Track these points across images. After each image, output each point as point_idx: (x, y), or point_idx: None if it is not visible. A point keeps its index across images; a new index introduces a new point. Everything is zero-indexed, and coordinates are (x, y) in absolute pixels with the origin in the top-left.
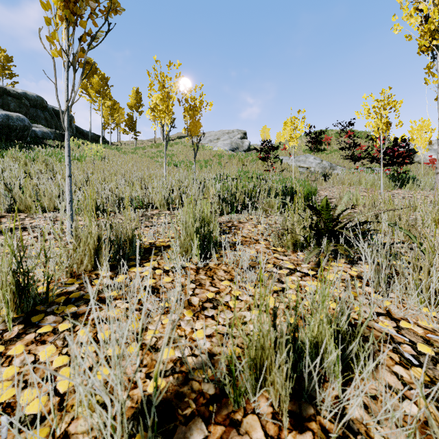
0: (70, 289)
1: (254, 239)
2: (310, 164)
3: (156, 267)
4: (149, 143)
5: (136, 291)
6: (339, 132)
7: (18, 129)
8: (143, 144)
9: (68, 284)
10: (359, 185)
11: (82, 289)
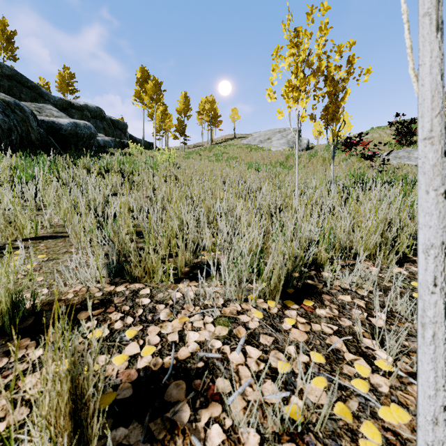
0: None
1: None
2: None
3: None
4: (196, 147)
5: None
6: None
7: (85, 137)
8: (190, 149)
9: None
10: None
11: None
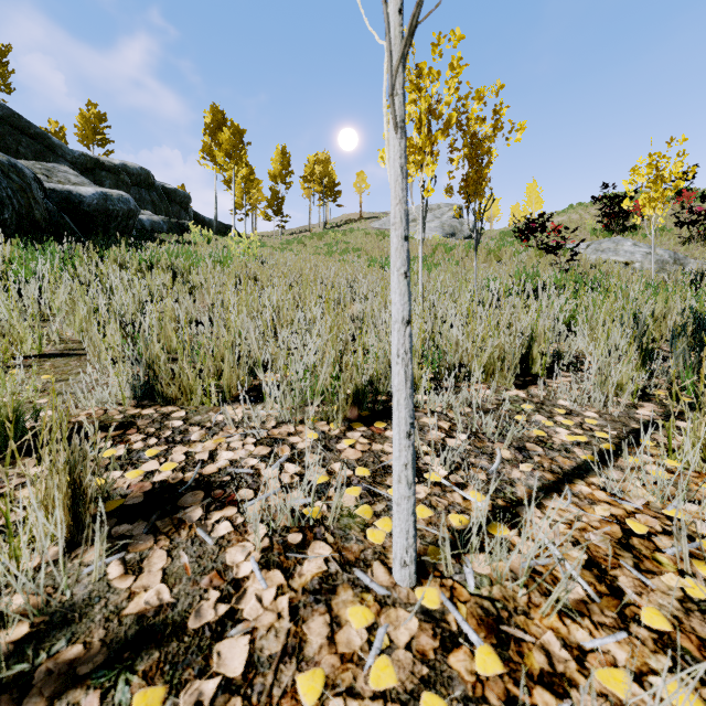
0: None
1: None
2: (630, 257)
3: None
4: (301, 233)
5: None
6: None
7: (121, 216)
8: (291, 235)
9: None
10: None
11: None
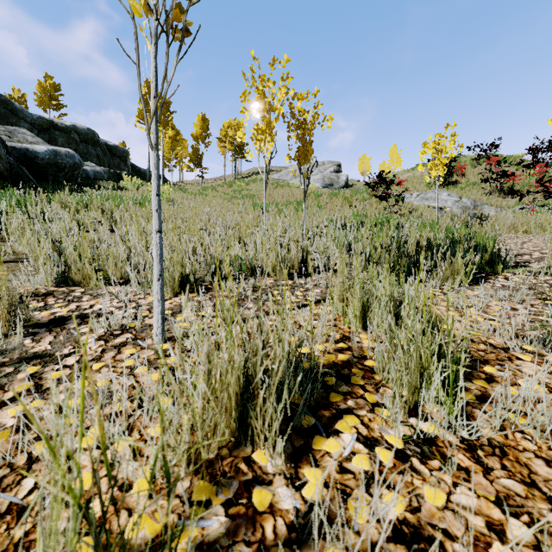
0: (210, 533)
1: (495, 347)
2: (444, 203)
3: (367, 438)
4: (218, 181)
5: (386, 551)
6: (477, 157)
7: (68, 167)
8: (210, 183)
9: (196, 503)
10: (542, 232)
11: (240, 534)
